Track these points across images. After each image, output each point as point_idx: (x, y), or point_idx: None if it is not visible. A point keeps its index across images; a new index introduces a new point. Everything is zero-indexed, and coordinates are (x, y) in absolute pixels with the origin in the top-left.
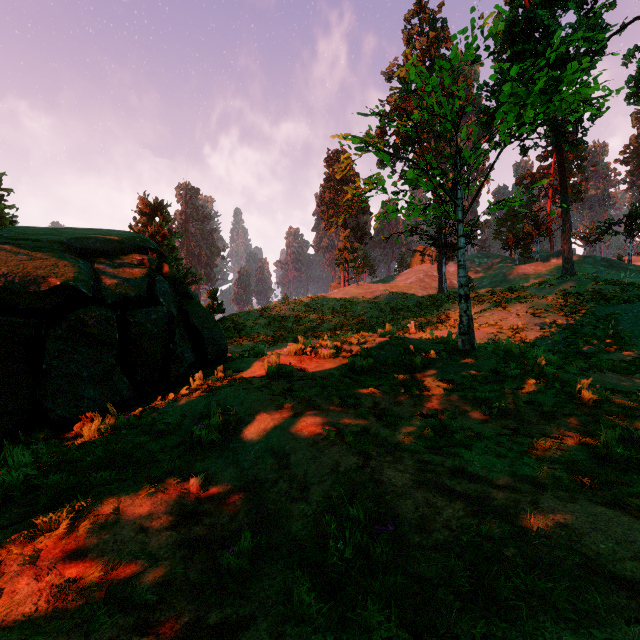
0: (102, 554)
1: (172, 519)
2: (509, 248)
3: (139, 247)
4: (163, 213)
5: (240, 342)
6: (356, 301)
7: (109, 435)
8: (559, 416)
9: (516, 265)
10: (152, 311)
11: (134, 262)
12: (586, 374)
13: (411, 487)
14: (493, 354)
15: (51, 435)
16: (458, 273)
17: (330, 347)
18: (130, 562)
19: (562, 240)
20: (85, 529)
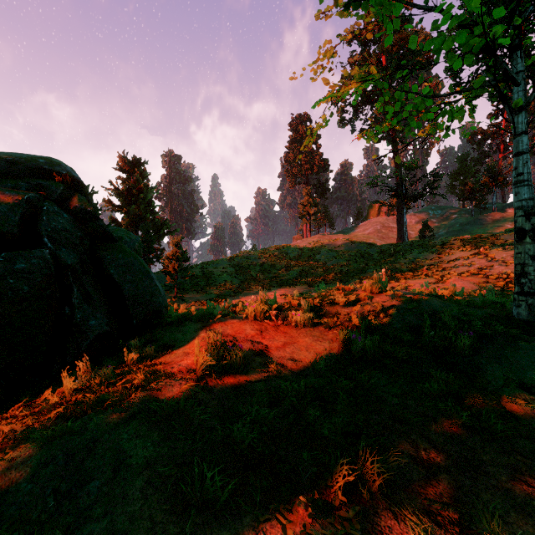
0: None
1: None
2: (465, 199)
3: (42, 171)
4: (140, 169)
5: (207, 290)
6: (319, 250)
7: None
8: None
9: (472, 215)
10: (19, 257)
11: (21, 187)
12: None
13: None
14: None
15: None
16: (517, 194)
17: (304, 310)
18: None
19: None
20: None
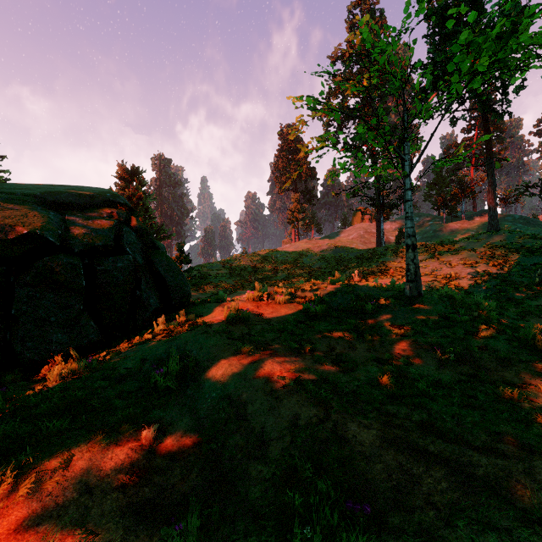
0: (38, 522)
1: (120, 477)
2: (438, 208)
3: (109, 201)
4: (139, 178)
5: (205, 289)
6: (305, 254)
7: (69, 380)
8: (515, 362)
9: (444, 223)
10: (118, 259)
11: (103, 215)
12: (525, 319)
13: (380, 447)
14: (439, 300)
15: (21, 377)
16: (405, 224)
17: (285, 293)
18: (66, 534)
19: (488, 199)
20: (25, 489)
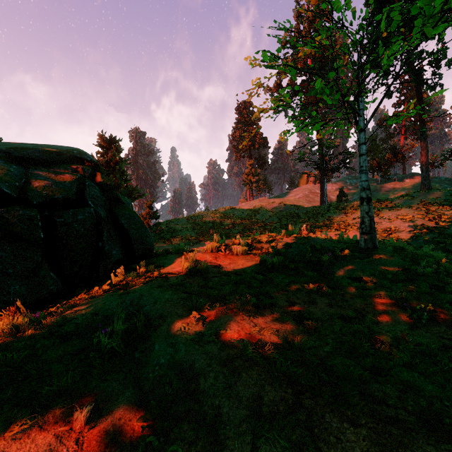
0: None
1: None
2: (373, 171)
3: (76, 158)
4: (116, 146)
5: (171, 241)
6: (259, 211)
7: (12, 338)
8: None
9: (379, 184)
10: (79, 212)
11: (68, 170)
12: None
13: None
14: (394, 252)
15: None
16: (360, 178)
17: (242, 245)
18: None
19: (421, 162)
20: None
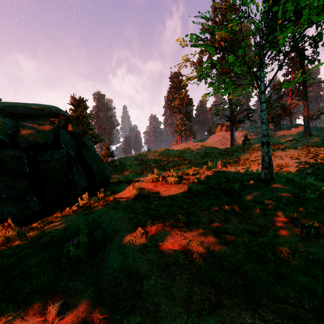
0: None
1: None
2: (269, 123)
3: (53, 113)
4: (83, 104)
5: (123, 173)
6: (186, 151)
7: (3, 247)
8: None
9: (272, 132)
10: (55, 153)
11: (48, 122)
12: None
13: None
14: (286, 182)
15: None
16: (261, 127)
17: (174, 177)
18: None
19: (303, 116)
20: None
